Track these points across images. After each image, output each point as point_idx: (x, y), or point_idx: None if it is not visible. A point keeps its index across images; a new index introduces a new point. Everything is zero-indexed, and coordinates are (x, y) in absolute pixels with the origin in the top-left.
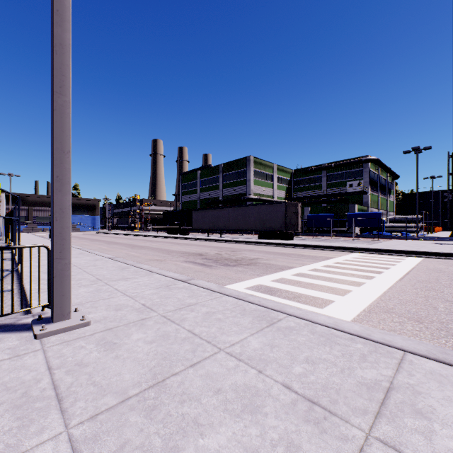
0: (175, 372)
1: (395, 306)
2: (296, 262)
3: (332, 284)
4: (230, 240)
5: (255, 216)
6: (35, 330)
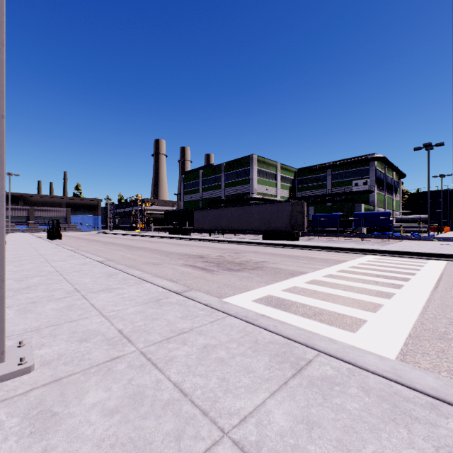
0: None
1: (447, 328)
2: (306, 266)
3: (356, 296)
4: (233, 240)
5: (259, 215)
6: None
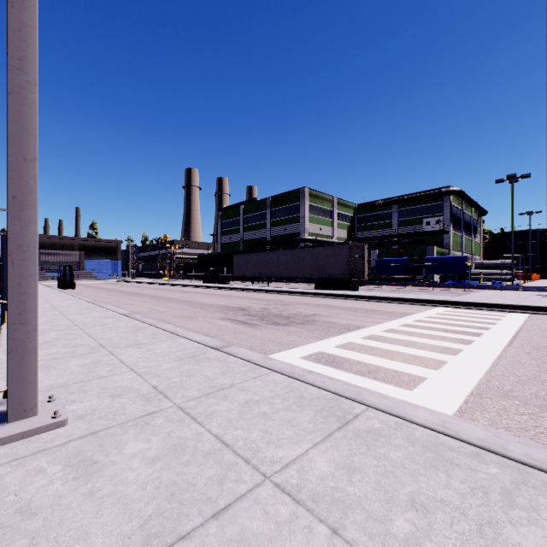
0: (185, 532)
1: (514, 386)
2: (365, 319)
3: (418, 352)
4: (280, 290)
5: (311, 260)
6: None
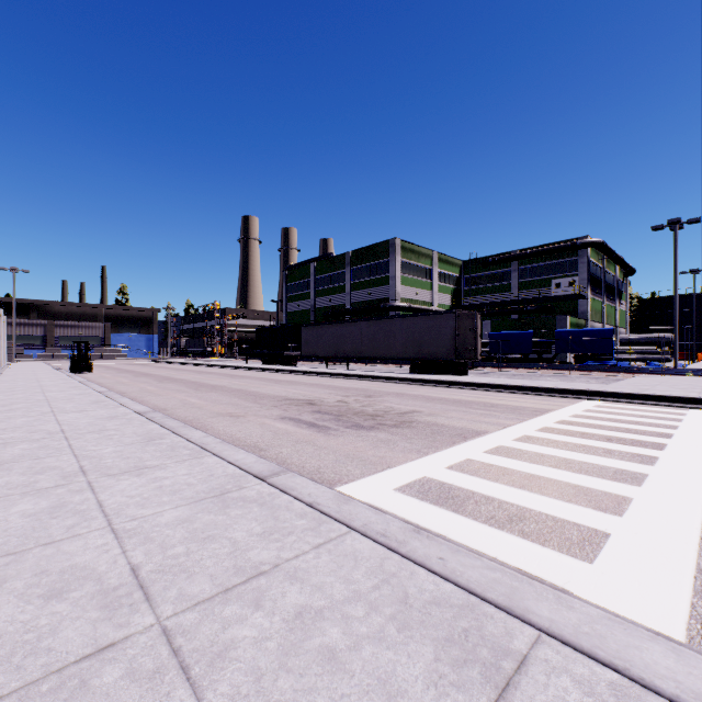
0: None
1: None
2: (485, 420)
3: (579, 479)
4: (363, 375)
5: (405, 335)
6: None
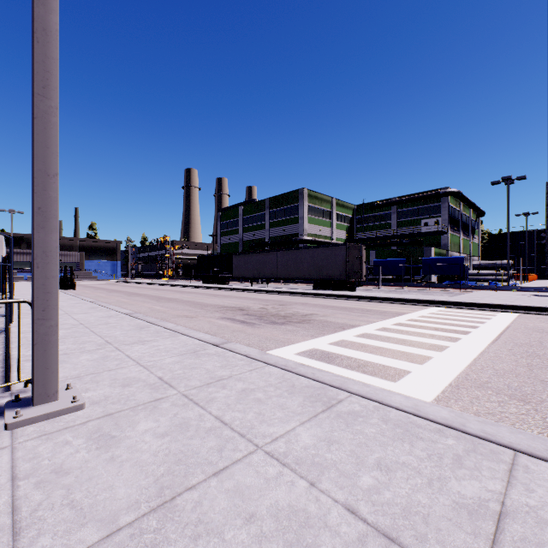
0: (191, 485)
1: (490, 378)
2: (360, 319)
3: (406, 349)
4: (278, 291)
5: (310, 261)
6: (5, 418)
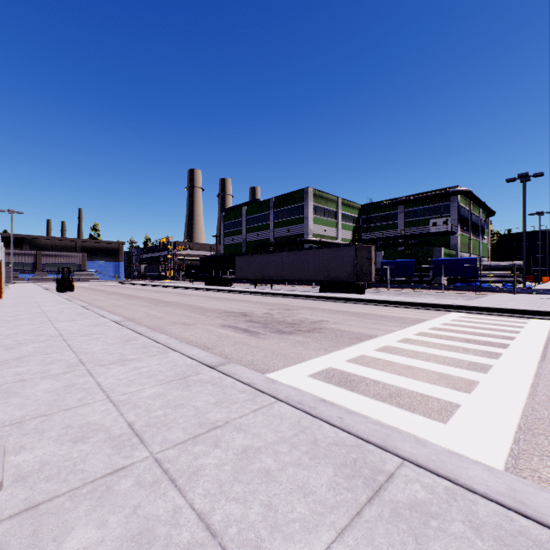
0: None
1: None
2: (376, 327)
3: (442, 369)
4: (283, 293)
5: (316, 262)
6: None
